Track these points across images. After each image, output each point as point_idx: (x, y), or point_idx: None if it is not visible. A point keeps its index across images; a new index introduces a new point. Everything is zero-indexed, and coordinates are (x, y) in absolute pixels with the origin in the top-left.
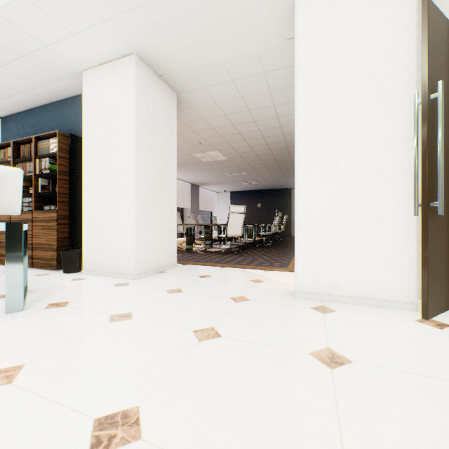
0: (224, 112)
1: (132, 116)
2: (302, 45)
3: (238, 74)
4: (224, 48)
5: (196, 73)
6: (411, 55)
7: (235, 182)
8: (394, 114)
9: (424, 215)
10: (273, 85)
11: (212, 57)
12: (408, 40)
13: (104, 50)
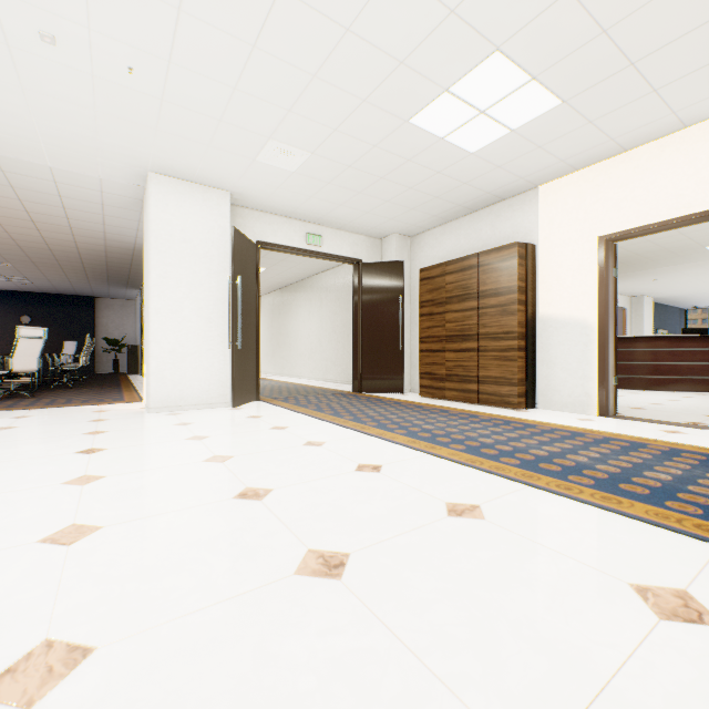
0: (20, 197)
1: None
2: (156, 212)
3: (67, 181)
4: (61, 162)
5: (1, 159)
6: (228, 250)
7: None
8: (219, 284)
9: (233, 349)
10: (109, 202)
11: (39, 160)
12: (227, 241)
13: None
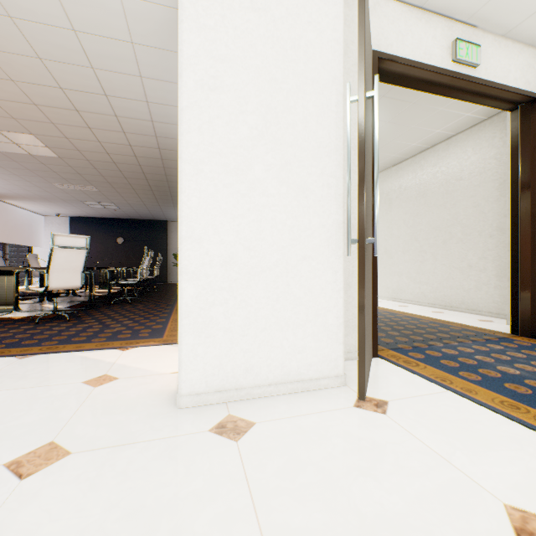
0: (36, 50)
1: None
2: None
3: None
4: None
5: None
6: (339, 36)
7: (77, 202)
8: (322, 111)
9: (361, 254)
10: (138, 33)
11: None
12: (336, 14)
13: None
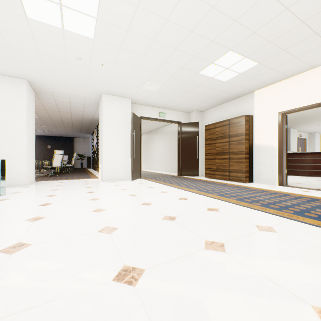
0: (57, 103)
1: (24, 108)
2: (105, 108)
3: (74, 98)
4: (73, 92)
5: (54, 92)
6: (130, 121)
7: None
8: (127, 134)
9: (132, 158)
10: (87, 104)
11: (66, 92)
12: (129, 117)
13: (9, 73)
